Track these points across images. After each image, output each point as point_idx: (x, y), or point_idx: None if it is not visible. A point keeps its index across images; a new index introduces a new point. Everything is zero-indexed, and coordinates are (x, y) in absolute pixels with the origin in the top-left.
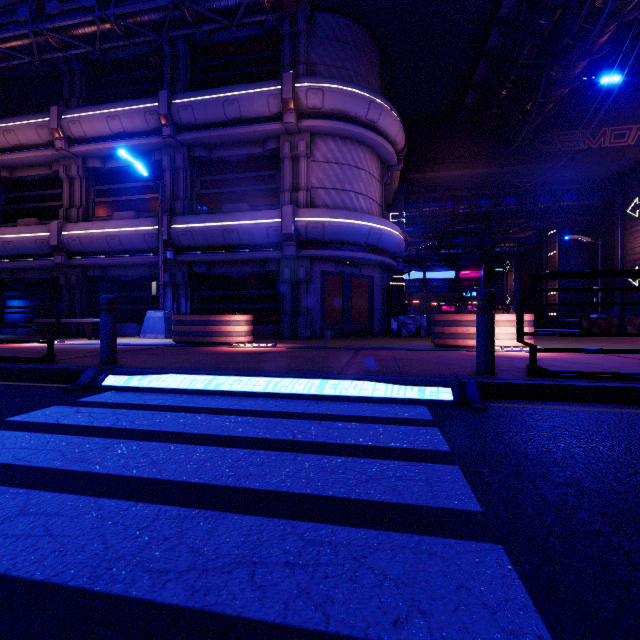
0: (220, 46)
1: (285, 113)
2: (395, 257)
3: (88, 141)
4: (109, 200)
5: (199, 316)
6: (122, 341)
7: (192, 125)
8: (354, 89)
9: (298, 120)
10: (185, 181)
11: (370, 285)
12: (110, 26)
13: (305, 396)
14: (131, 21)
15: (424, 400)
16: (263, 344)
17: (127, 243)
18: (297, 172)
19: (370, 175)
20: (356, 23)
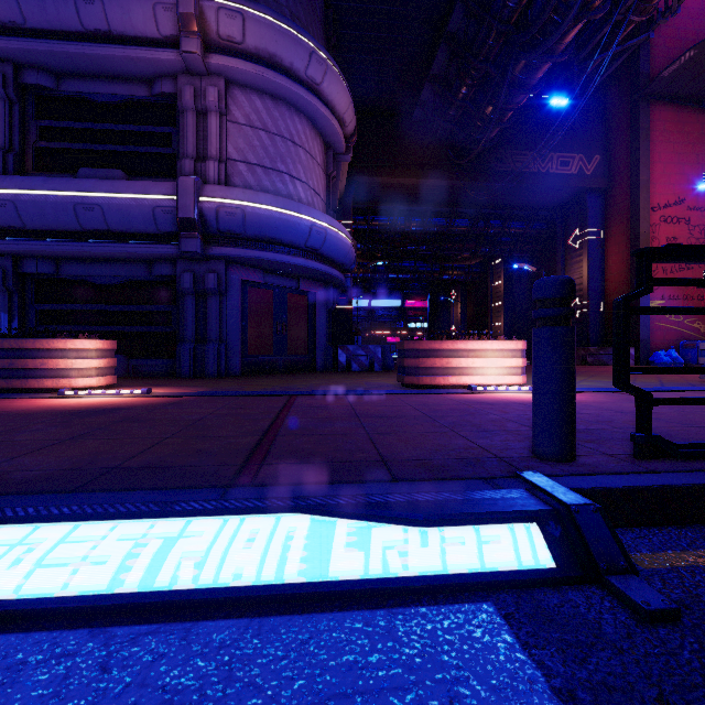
0: None
1: (183, 36)
2: (343, 270)
3: None
4: None
5: None
6: None
7: (18, 27)
8: (289, 27)
9: (205, 53)
10: (8, 121)
11: (311, 305)
12: None
13: (81, 608)
14: None
15: (481, 579)
16: (125, 390)
17: None
18: (205, 133)
19: (311, 157)
20: None
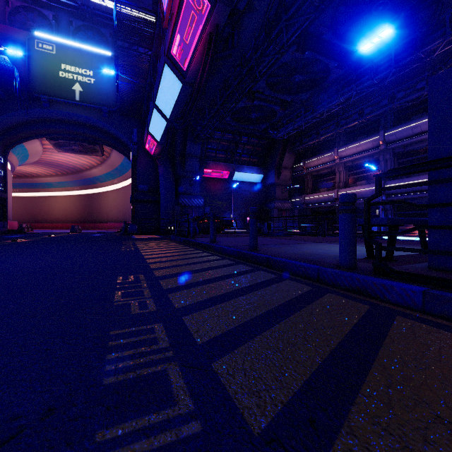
0: None
1: None
2: None
3: (347, 157)
4: (354, 177)
5: None
6: None
7: (394, 141)
8: None
9: None
10: (390, 164)
11: None
12: (362, 121)
13: None
14: (370, 117)
15: None
16: None
17: (364, 195)
18: None
19: None
20: None
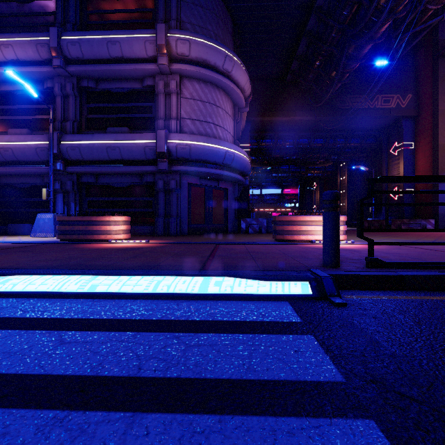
0: None
1: (159, 56)
2: (244, 175)
3: None
4: (5, 118)
5: (81, 217)
6: (10, 239)
7: (80, 59)
8: (214, 44)
9: (170, 63)
10: (74, 106)
11: (225, 195)
12: None
13: (166, 295)
14: None
15: (285, 295)
16: (138, 240)
17: (20, 155)
18: (169, 105)
19: (226, 112)
20: None
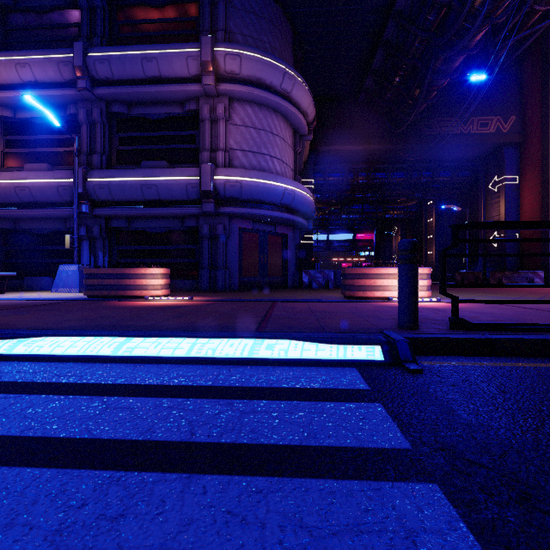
0: (139, 6)
1: (204, 75)
2: (306, 217)
3: None
4: (20, 151)
5: (112, 269)
6: (29, 295)
7: (110, 80)
8: (270, 59)
9: (217, 83)
10: (103, 136)
11: (284, 242)
12: None
13: (216, 360)
14: None
15: (352, 361)
16: (179, 297)
17: (39, 195)
18: (216, 133)
19: (284, 141)
20: (271, 0)
